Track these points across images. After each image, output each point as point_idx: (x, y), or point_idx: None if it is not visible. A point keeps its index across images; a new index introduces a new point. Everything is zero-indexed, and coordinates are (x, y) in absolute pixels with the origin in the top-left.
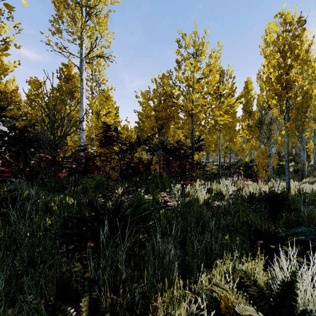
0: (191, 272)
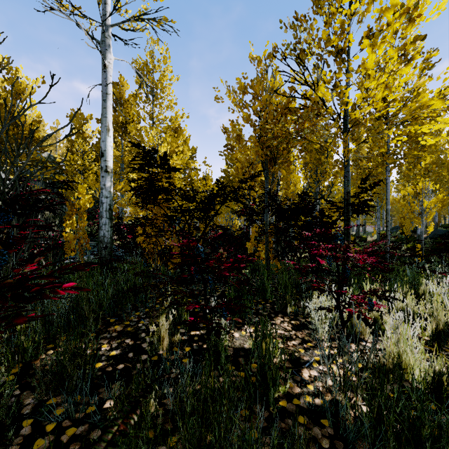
0: None
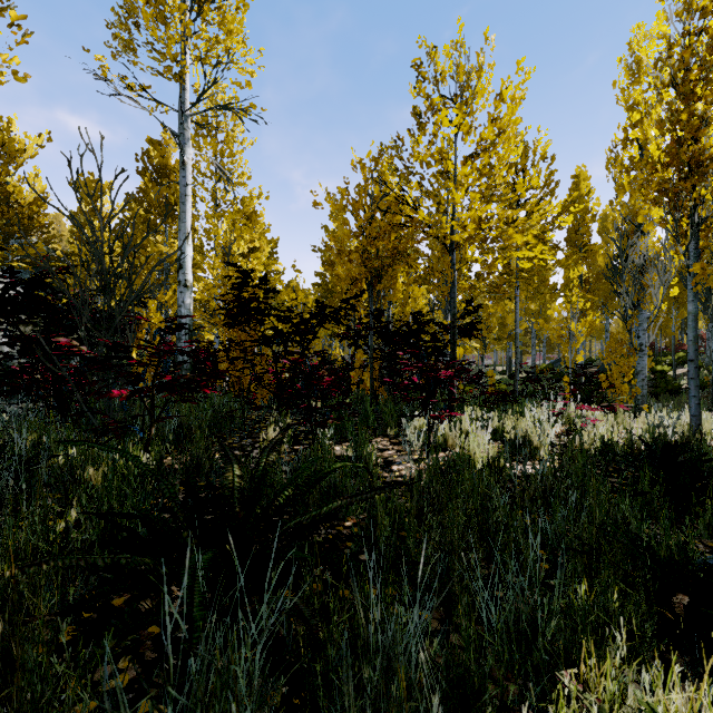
0: (476, 703)
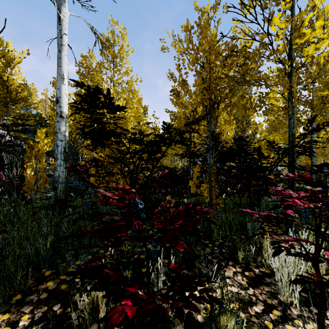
0: None
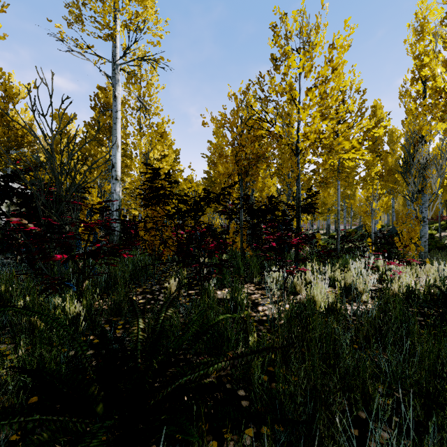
0: None
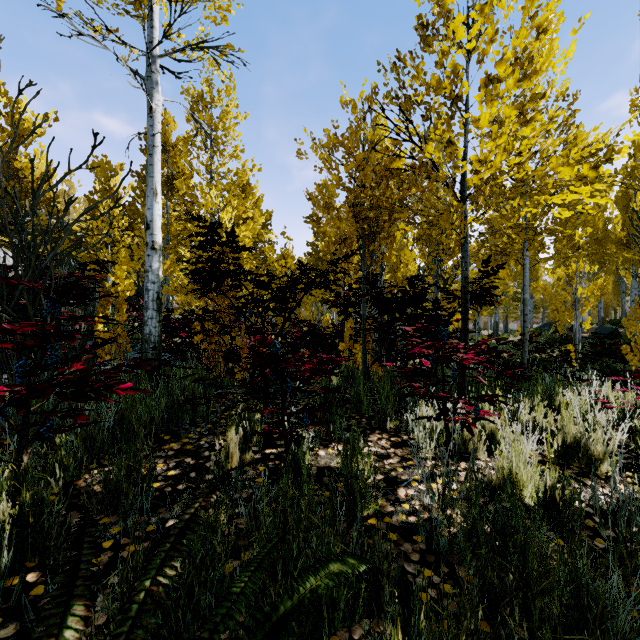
0: None
